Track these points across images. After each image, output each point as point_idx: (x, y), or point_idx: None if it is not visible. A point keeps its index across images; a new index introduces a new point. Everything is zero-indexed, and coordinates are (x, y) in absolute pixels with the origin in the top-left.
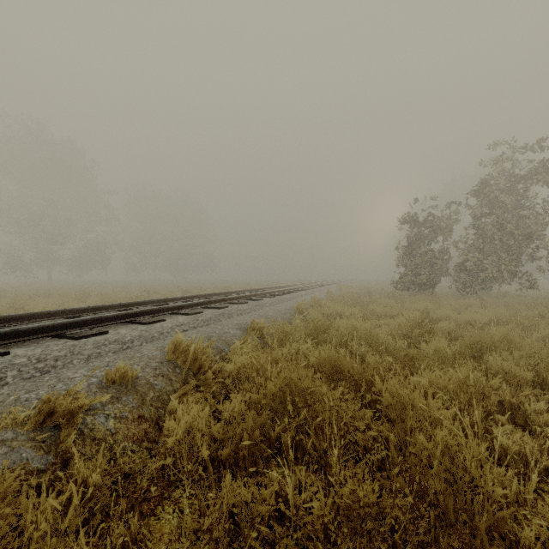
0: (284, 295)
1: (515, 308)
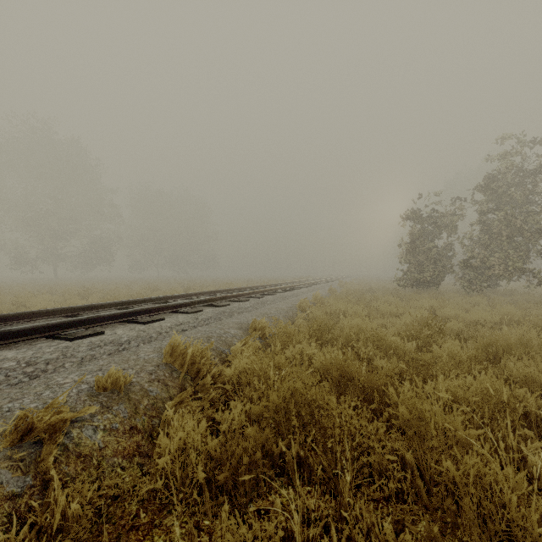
0: (286, 292)
1: (525, 306)
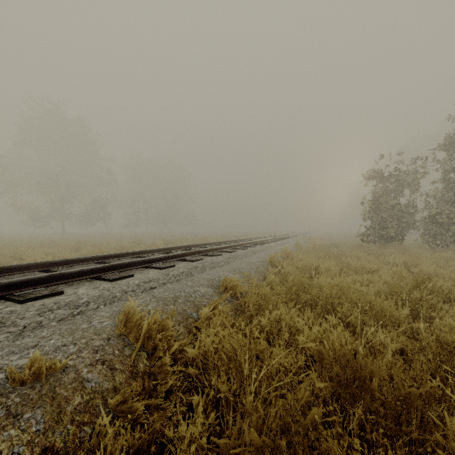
0: (256, 247)
1: None
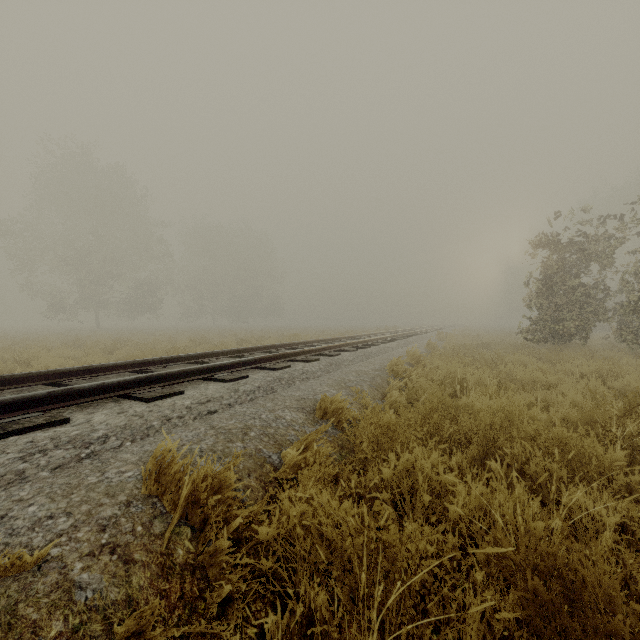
0: (369, 348)
1: None
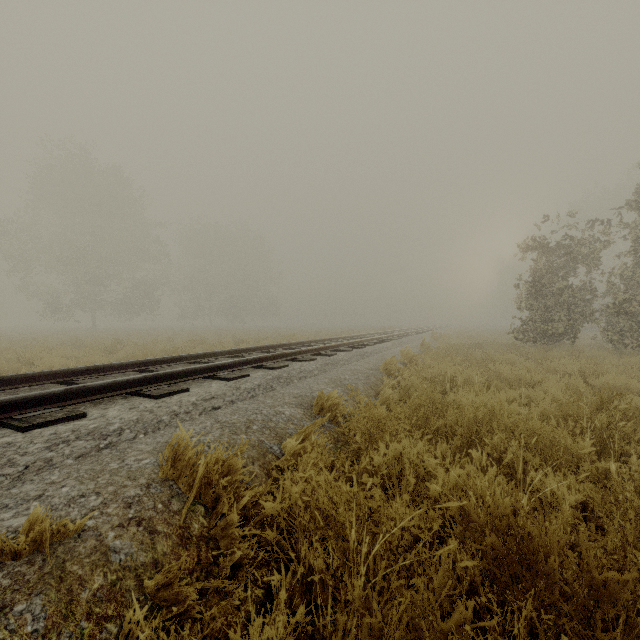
0: (364, 348)
1: None
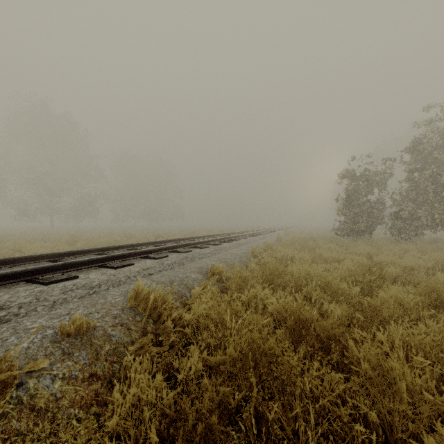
0: (240, 240)
1: None
